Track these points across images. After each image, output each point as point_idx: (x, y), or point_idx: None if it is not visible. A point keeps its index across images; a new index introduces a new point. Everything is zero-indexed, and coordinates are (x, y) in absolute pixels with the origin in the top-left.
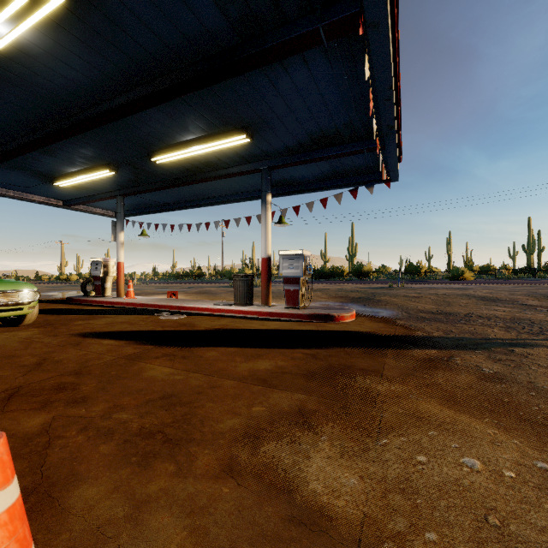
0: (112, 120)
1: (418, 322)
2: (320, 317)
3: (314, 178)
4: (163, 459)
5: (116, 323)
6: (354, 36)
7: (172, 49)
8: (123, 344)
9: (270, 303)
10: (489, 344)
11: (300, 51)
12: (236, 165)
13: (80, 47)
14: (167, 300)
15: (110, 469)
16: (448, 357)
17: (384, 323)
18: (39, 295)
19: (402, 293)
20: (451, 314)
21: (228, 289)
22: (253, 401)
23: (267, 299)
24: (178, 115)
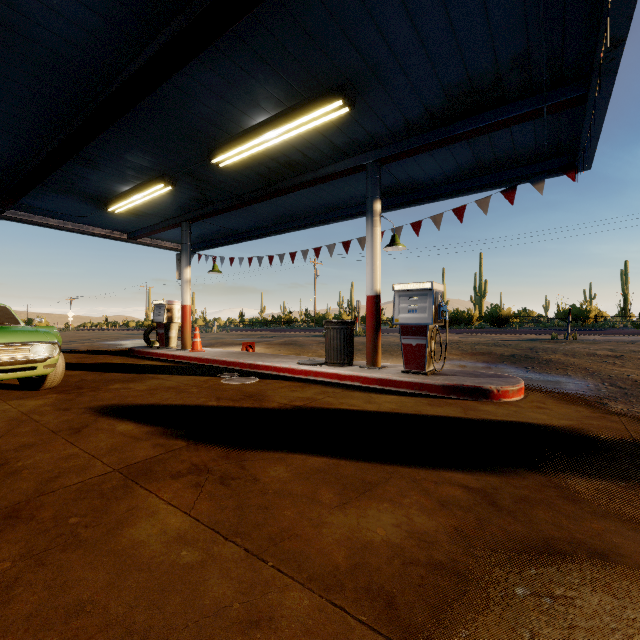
0: (146, 92)
1: None
2: (465, 391)
3: (444, 178)
4: None
5: (160, 389)
6: None
7: None
8: (143, 434)
9: (378, 363)
10: None
11: None
12: (329, 164)
13: None
14: (239, 354)
15: None
16: None
17: (586, 406)
18: (59, 349)
19: (582, 349)
20: None
21: (320, 340)
22: None
23: (374, 357)
24: (238, 75)
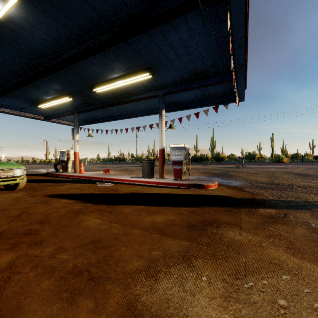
0: (68, 65)
1: (258, 189)
2: (195, 185)
3: (191, 100)
4: (85, 295)
5: (71, 188)
6: (219, 2)
7: (102, 16)
8: (73, 202)
9: (164, 177)
10: (310, 206)
11: (184, 14)
12: (144, 93)
13: (46, 18)
14: (103, 174)
15: (46, 304)
16: (284, 215)
17: (236, 190)
18: (26, 172)
19: (246, 170)
20: (279, 184)
21: (139, 168)
22: (153, 246)
23: (162, 174)
24: (108, 61)
